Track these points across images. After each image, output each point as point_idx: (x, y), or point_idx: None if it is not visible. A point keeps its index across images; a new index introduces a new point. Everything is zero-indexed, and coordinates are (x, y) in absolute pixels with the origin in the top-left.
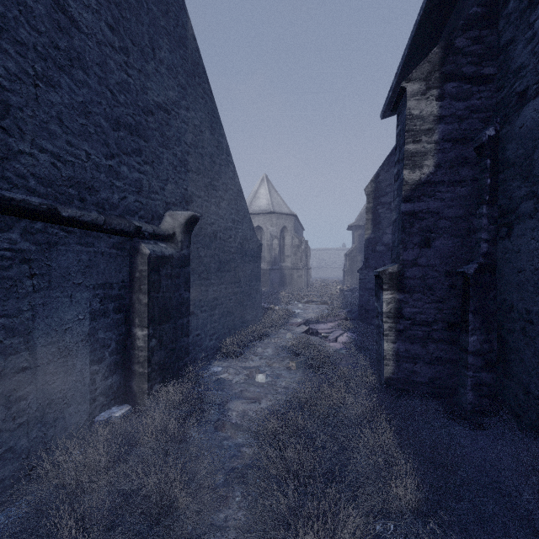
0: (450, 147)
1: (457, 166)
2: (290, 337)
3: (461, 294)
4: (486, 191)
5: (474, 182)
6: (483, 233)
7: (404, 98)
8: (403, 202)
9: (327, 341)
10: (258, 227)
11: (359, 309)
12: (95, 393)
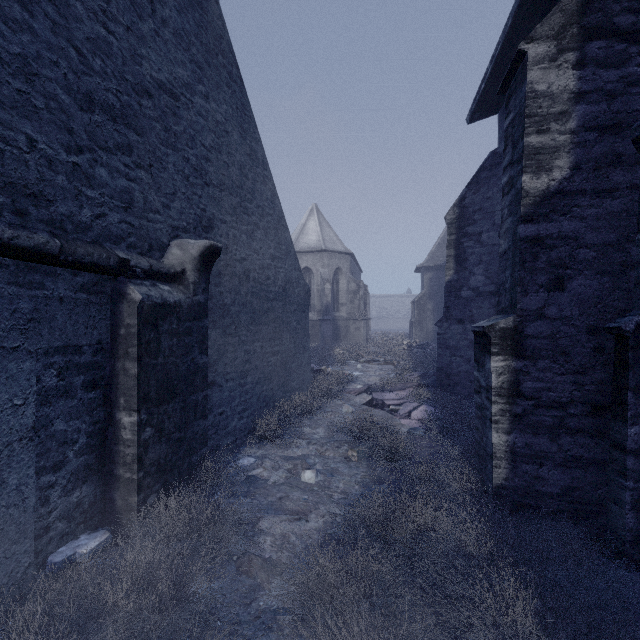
0: (594, 139)
1: (606, 167)
2: (348, 410)
3: (613, 361)
4: None
5: (633, 191)
6: None
7: (522, 69)
8: (522, 223)
9: (397, 417)
10: (306, 269)
11: (437, 373)
12: (48, 519)
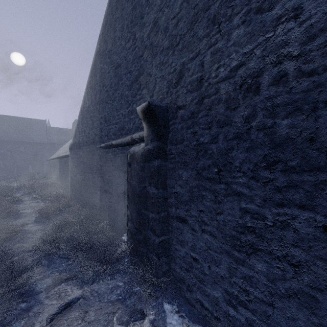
0: None
1: None
2: None
3: None
4: None
5: None
6: None
7: None
8: None
9: None
10: None
11: None
12: None
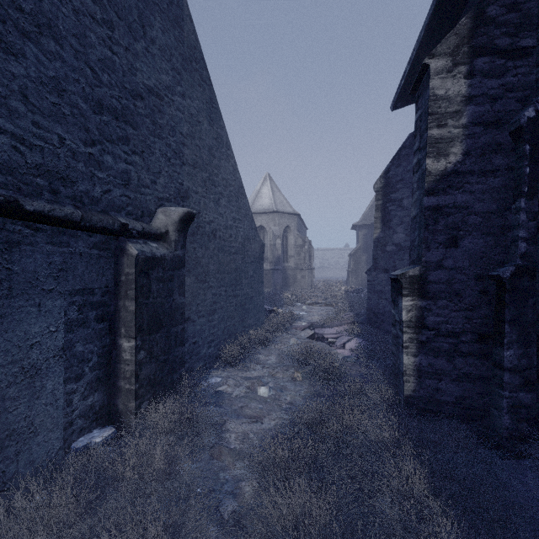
0: (480, 132)
1: (489, 153)
2: (295, 342)
3: (494, 301)
4: (524, 182)
5: (509, 171)
6: (521, 231)
7: (426, 78)
8: (426, 195)
9: (334, 347)
10: (260, 227)
11: (367, 313)
12: (72, 416)
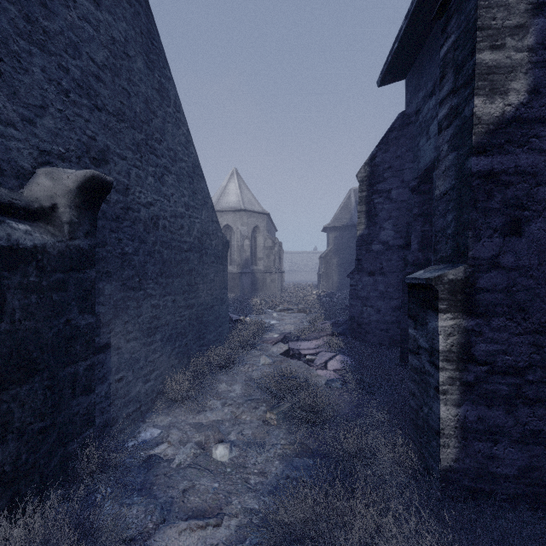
0: None
1: None
2: (266, 362)
3: None
4: None
5: None
6: None
7: None
8: (474, 154)
9: (313, 367)
10: (227, 226)
11: (349, 322)
12: None
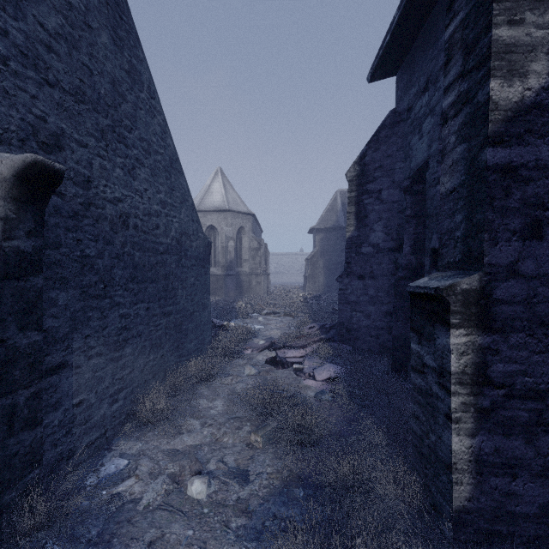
0: None
1: None
2: (251, 372)
3: None
4: None
5: None
6: None
7: None
8: (490, 145)
9: (301, 377)
10: (211, 227)
11: (338, 328)
12: None
